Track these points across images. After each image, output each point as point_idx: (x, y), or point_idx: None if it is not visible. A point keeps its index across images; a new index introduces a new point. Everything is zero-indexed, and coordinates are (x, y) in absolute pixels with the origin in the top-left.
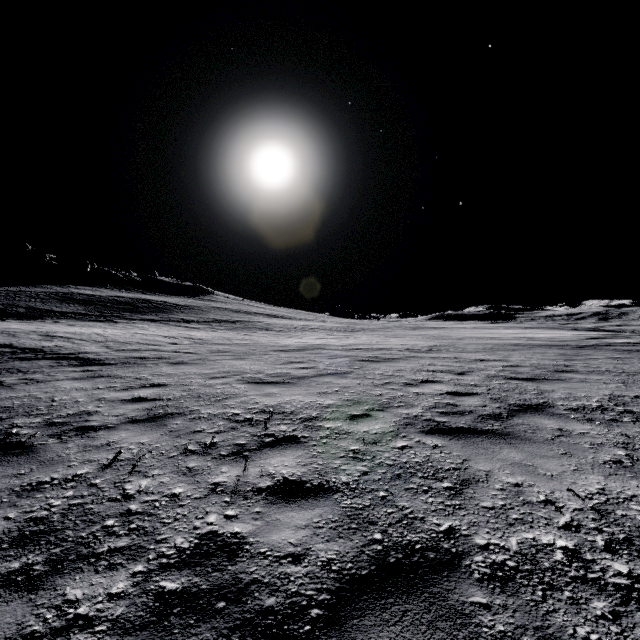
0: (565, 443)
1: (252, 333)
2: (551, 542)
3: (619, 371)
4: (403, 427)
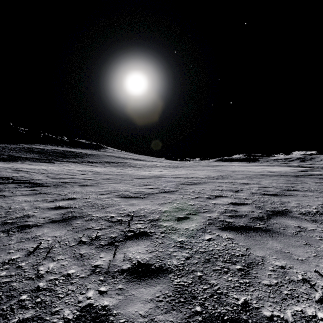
0: (304, 236)
1: (125, 168)
2: (314, 314)
3: (321, 190)
4: (208, 225)
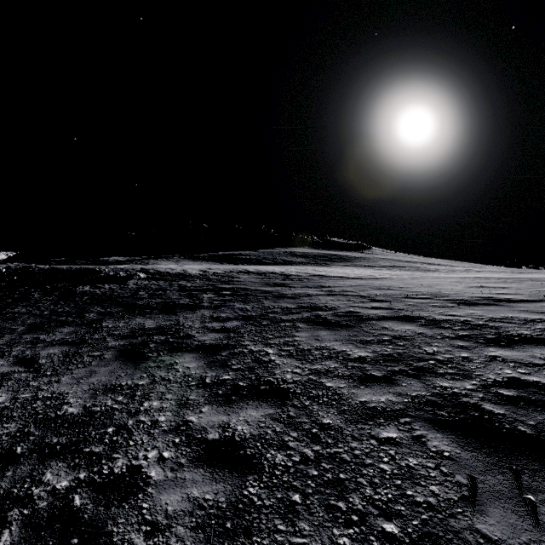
0: None
1: (424, 272)
2: None
3: None
4: None
